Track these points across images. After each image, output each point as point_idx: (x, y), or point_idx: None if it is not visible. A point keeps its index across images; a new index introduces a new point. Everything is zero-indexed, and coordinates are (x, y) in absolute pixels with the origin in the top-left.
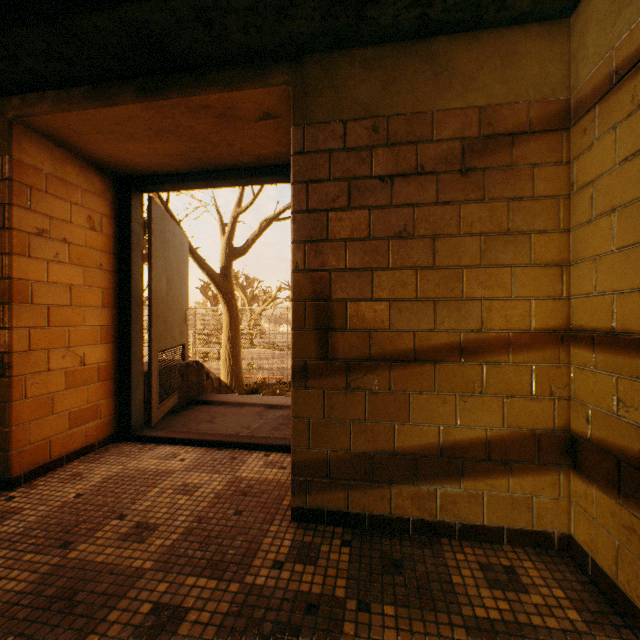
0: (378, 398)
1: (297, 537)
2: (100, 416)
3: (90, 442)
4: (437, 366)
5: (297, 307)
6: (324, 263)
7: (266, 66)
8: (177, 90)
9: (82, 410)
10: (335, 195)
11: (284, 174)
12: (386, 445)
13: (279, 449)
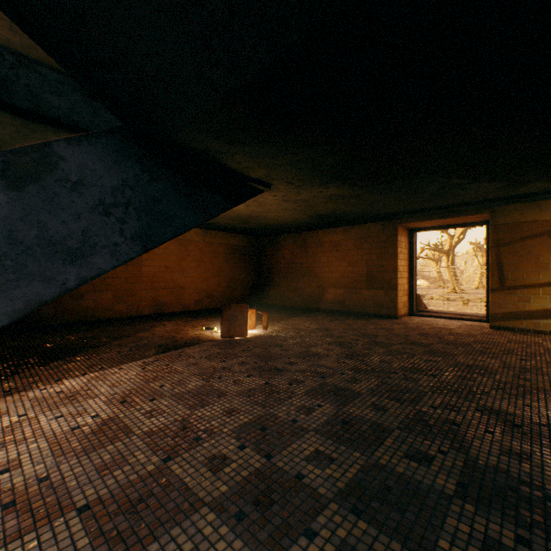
0: (519, 297)
1: (492, 330)
2: (406, 306)
3: (404, 313)
4: (540, 288)
5: (491, 273)
6: (500, 261)
7: (481, 210)
8: (451, 217)
9: (404, 303)
10: (504, 243)
11: (478, 225)
12: (522, 309)
13: (475, 321)
